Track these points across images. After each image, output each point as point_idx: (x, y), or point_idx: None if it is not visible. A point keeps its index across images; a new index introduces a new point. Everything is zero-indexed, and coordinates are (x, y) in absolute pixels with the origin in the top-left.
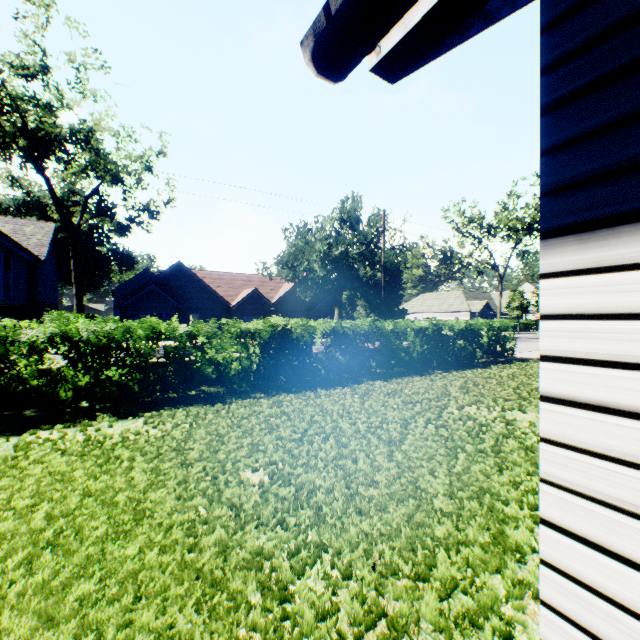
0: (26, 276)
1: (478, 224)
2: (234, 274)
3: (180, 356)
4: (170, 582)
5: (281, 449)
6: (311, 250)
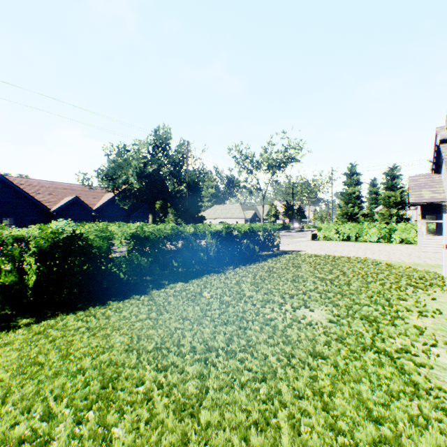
0: None
1: (250, 160)
2: (56, 183)
3: None
4: None
5: None
6: (128, 166)
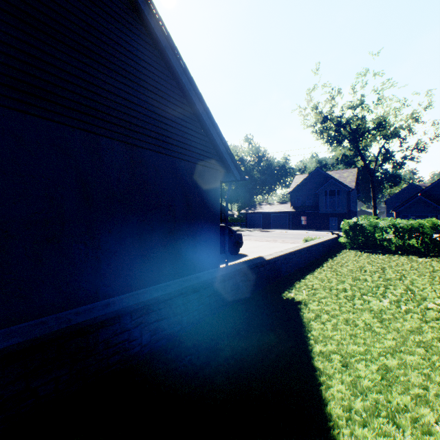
0: (345, 198)
1: None
2: None
3: None
4: None
5: None
6: None
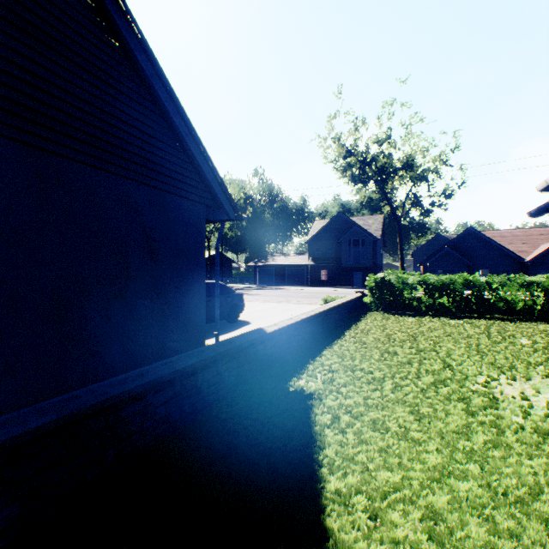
0: (371, 249)
1: None
2: (528, 229)
3: (479, 294)
4: (487, 344)
5: (543, 338)
6: None
